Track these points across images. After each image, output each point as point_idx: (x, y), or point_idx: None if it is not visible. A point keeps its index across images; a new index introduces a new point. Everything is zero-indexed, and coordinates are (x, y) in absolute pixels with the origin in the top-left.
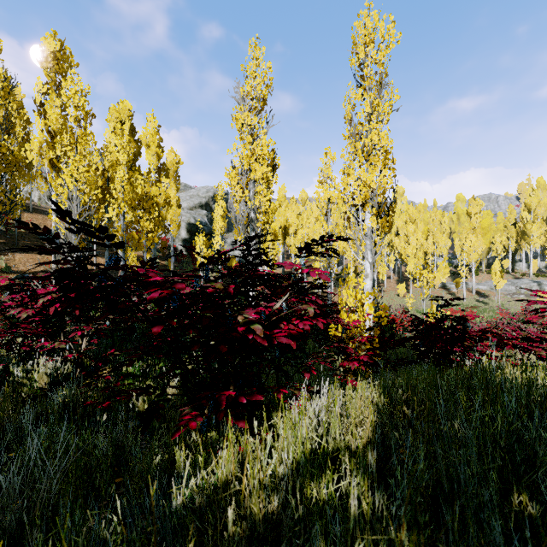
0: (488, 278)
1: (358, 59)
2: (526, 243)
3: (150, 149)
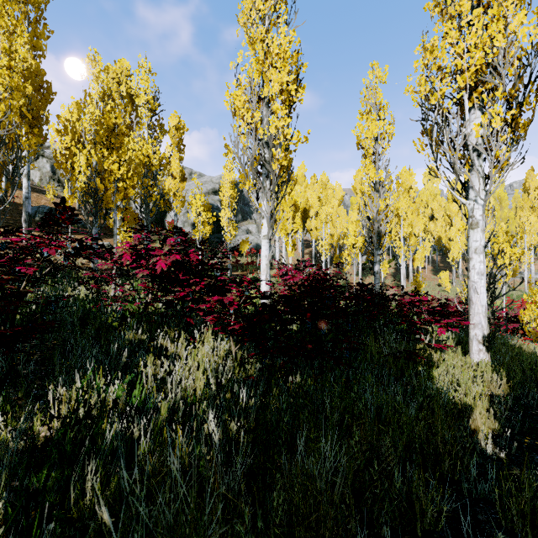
0: None
1: None
2: None
3: (141, 96)
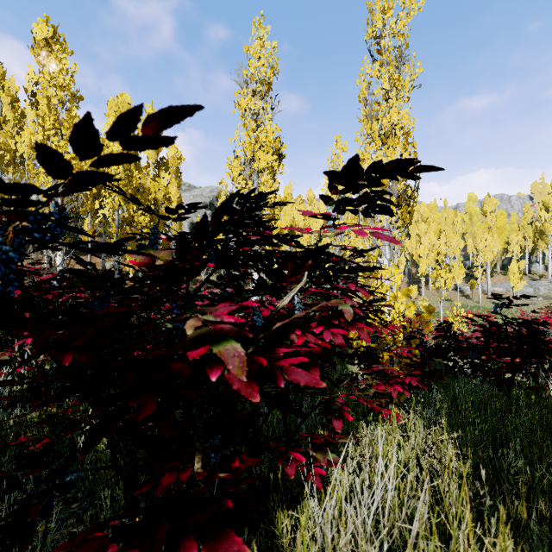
0: (503, 279)
1: (374, 31)
2: (544, 243)
3: None
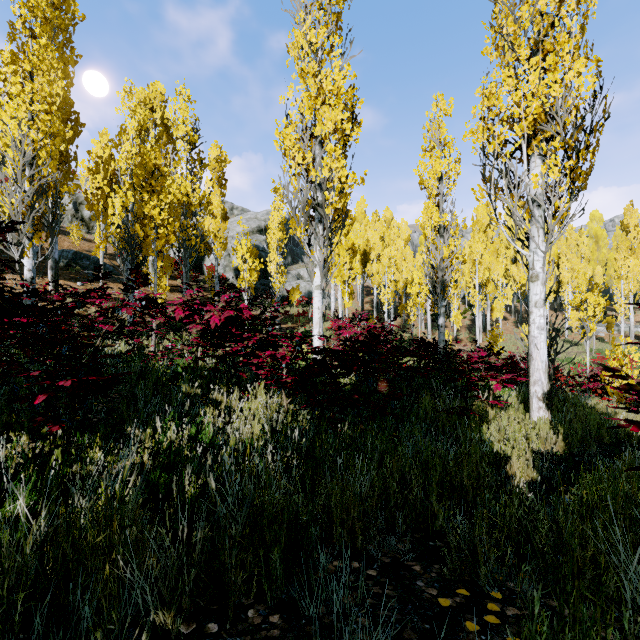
0: None
1: None
2: None
3: (179, 128)
